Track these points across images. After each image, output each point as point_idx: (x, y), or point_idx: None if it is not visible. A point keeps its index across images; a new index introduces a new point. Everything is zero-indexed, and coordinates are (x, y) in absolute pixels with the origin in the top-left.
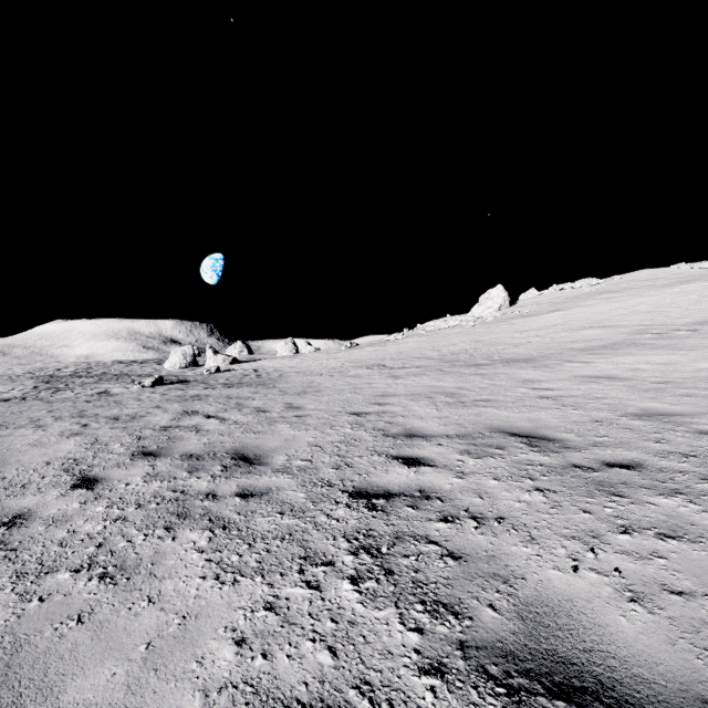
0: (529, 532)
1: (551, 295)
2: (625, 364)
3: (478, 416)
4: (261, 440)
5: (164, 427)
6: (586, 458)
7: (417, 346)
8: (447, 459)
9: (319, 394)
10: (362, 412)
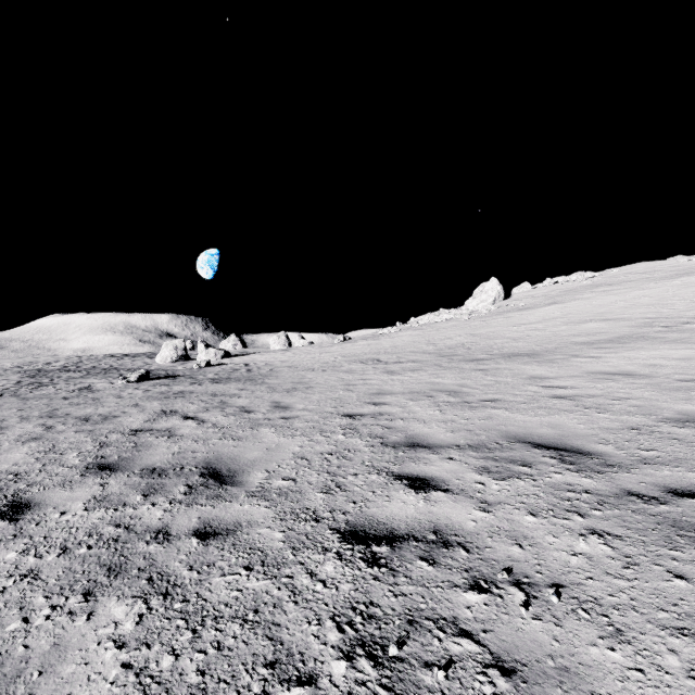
0: (607, 616)
1: (546, 289)
2: (639, 359)
3: (489, 420)
4: (239, 450)
5: (134, 431)
6: (642, 482)
7: (412, 340)
8: (463, 480)
9: (309, 391)
10: (356, 413)
